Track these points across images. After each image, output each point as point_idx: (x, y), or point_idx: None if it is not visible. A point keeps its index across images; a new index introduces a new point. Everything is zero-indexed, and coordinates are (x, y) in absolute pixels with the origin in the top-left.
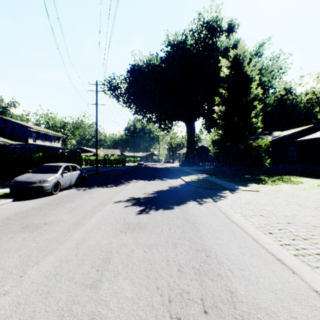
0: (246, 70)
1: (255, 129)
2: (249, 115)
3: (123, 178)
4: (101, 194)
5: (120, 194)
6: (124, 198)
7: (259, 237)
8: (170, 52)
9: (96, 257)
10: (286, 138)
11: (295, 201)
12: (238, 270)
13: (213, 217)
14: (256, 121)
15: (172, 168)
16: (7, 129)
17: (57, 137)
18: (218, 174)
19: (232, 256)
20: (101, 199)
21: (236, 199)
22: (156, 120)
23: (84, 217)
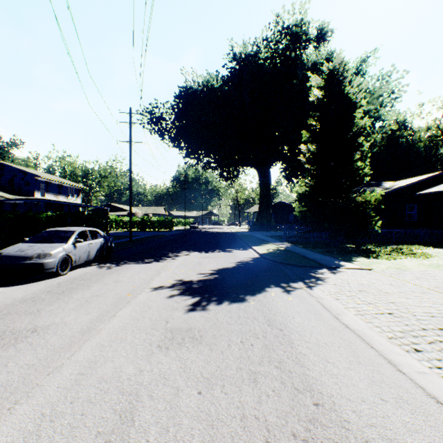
0: (347, 91)
1: (360, 177)
2: (352, 157)
3: (169, 249)
4: (133, 275)
5: (163, 275)
6: (168, 281)
7: (400, 360)
8: (236, 69)
9: (108, 407)
10: (402, 191)
11: (434, 286)
12: (384, 442)
13: (311, 317)
14: (362, 166)
15: (238, 233)
16: (4, 178)
17: (76, 189)
18: (305, 243)
19: (363, 406)
20: (133, 284)
21: (342, 283)
22: (216, 166)
23: (100, 317)
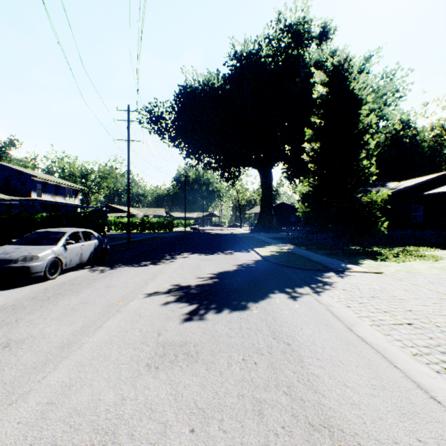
0: (353, 88)
1: (366, 177)
2: (358, 156)
3: (167, 251)
4: (127, 279)
5: (159, 279)
6: (164, 286)
7: (431, 384)
8: (237, 67)
9: None
10: (407, 191)
11: None
12: None
13: (322, 328)
14: (367, 165)
15: (240, 234)
16: None
17: (74, 190)
18: (309, 244)
19: None
20: (126, 289)
21: (352, 288)
22: (217, 166)
23: (85, 328)
